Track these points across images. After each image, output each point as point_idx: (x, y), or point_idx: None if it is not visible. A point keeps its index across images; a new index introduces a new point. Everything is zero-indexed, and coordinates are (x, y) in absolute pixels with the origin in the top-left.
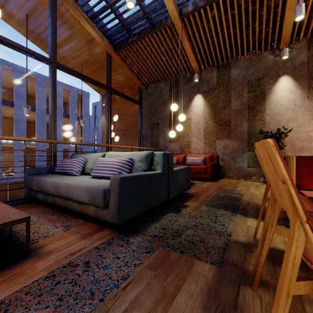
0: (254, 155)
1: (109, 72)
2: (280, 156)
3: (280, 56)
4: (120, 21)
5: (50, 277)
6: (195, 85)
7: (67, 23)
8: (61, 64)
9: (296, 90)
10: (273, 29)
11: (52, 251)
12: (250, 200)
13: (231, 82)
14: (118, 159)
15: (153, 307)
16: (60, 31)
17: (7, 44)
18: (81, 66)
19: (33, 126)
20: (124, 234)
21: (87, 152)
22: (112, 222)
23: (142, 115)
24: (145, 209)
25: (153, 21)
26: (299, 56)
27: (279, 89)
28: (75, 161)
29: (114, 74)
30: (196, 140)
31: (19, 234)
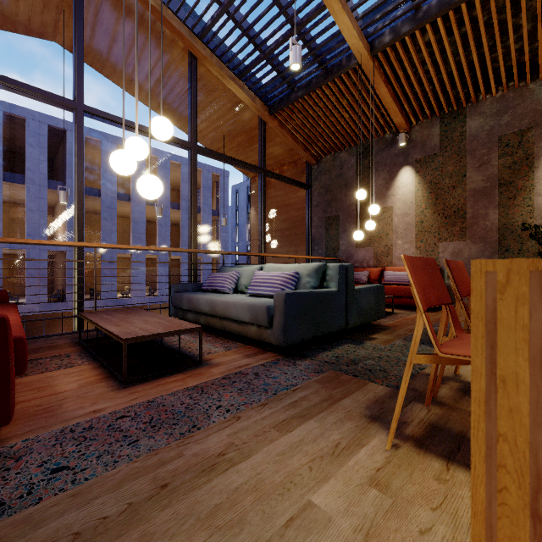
0: None
1: (263, 147)
2: (408, 267)
3: None
4: (279, 73)
5: (227, 378)
6: (401, 152)
7: (207, 87)
8: (202, 147)
9: None
10: None
11: (220, 363)
12: None
13: (467, 142)
14: (281, 273)
15: (320, 402)
16: (198, 98)
17: (145, 133)
18: (222, 140)
19: (152, 227)
20: (290, 357)
21: (237, 264)
22: (276, 344)
23: (311, 205)
24: (315, 334)
25: (329, 64)
26: None
27: None
28: (227, 275)
29: (268, 145)
30: (403, 243)
31: (183, 349)
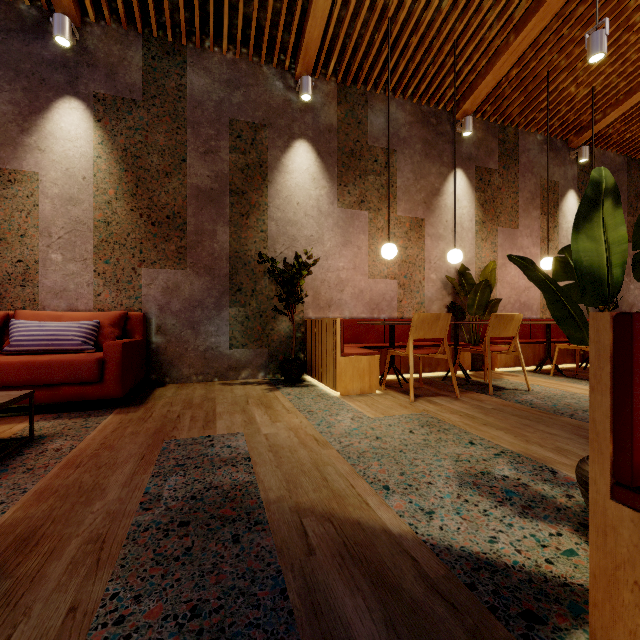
0: (244, 317)
1: None
2: None
3: (297, 93)
4: None
5: None
6: (61, 62)
7: None
8: None
9: (322, 180)
10: (288, 14)
11: None
12: (294, 494)
13: (187, 106)
14: None
15: None
16: None
17: None
18: None
19: None
20: None
21: None
22: None
23: None
24: None
25: None
26: (326, 110)
27: (295, 167)
28: None
29: None
30: (65, 261)
31: None
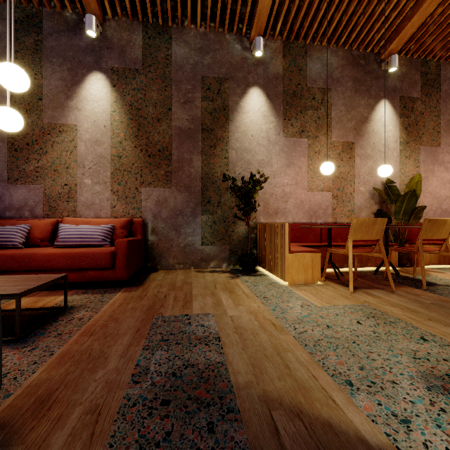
0: (212, 222)
1: None
2: None
3: (251, 52)
4: None
5: None
6: (90, 48)
7: None
8: None
9: (270, 116)
10: None
11: None
12: (260, 381)
13: (172, 70)
14: None
15: None
16: None
17: None
18: None
19: None
20: None
21: None
22: None
23: None
24: None
25: None
26: (274, 63)
27: (250, 108)
28: None
29: None
30: (93, 184)
31: None
